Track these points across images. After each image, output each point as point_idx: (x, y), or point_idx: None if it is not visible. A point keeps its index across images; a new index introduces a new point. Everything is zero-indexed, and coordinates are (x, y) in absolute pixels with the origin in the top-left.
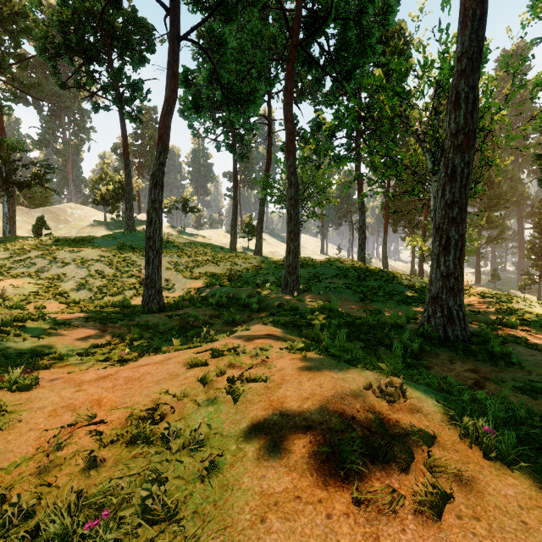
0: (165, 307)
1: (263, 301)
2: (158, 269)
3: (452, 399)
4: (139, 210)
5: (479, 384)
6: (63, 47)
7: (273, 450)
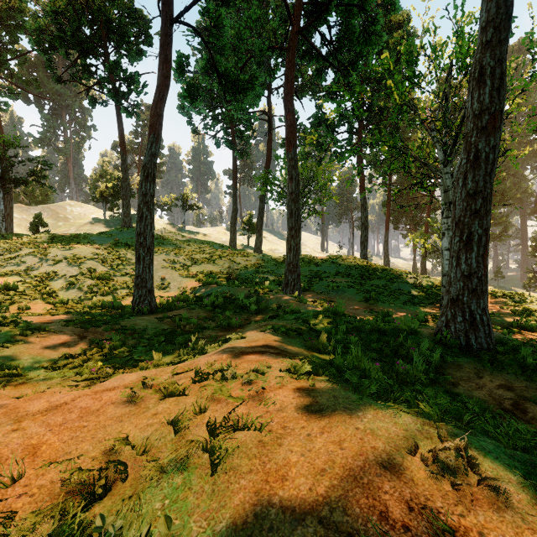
0: (157, 308)
1: (262, 302)
2: (150, 268)
3: None
4: None
5: (519, 406)
6: (58, 39)
7: None
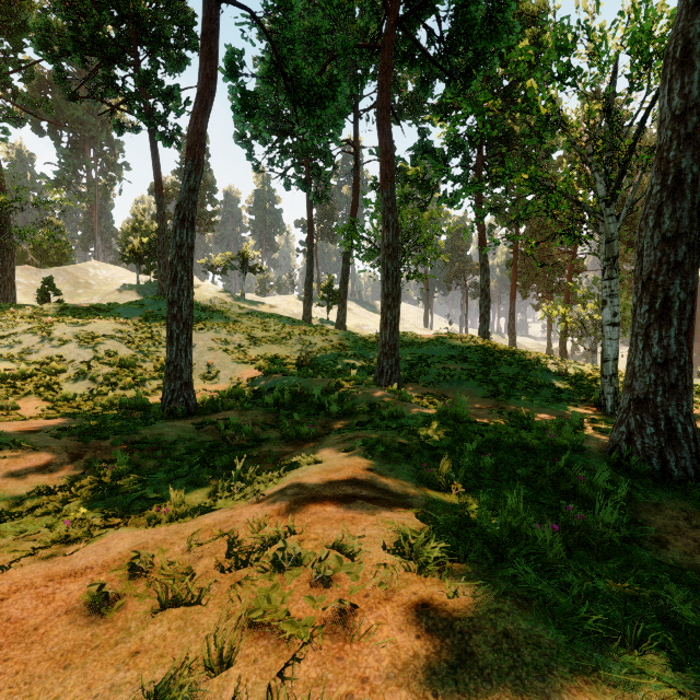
0: (197, 409)
1: (347, 400)
2: (187, 350)
3: None
4: None
5: None
6: (72, 41)
7: None
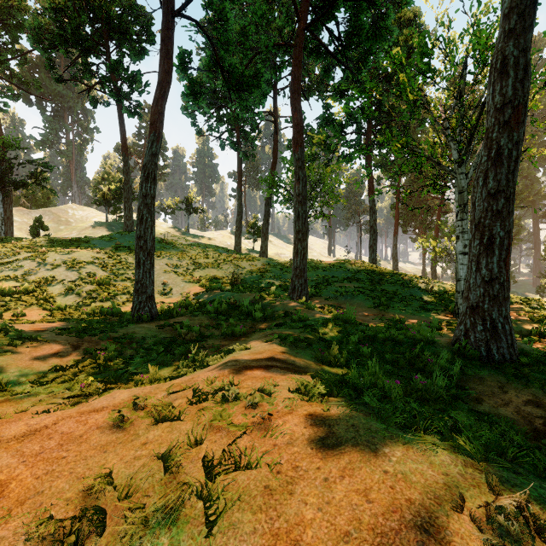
0: (158, 315)
1: (268, 308)
2: (150, 272)
3: None
4: None
5: None
6: (58, 37)
7: None
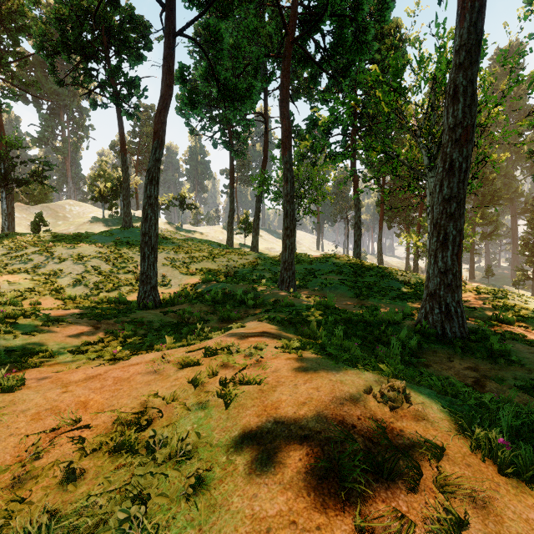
0: (161, 303)
1: (259, 297)
2: (154, 265)
3: (458, 403)
4: (137, 207)
5: (480, 382)
6: (61, 44)
7: (267, 464)
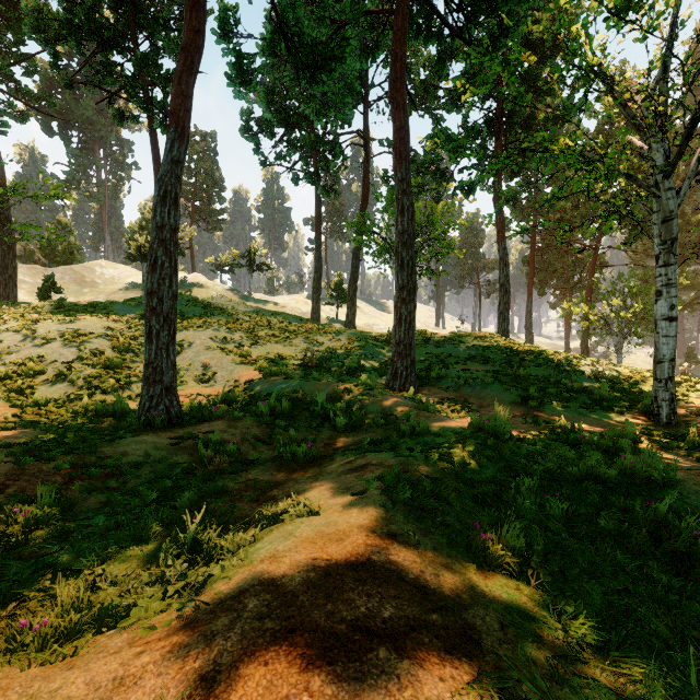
0: (181, 417)
1: (356, 409)
2: (168, 349)
3: None
4: (192, 269)
5: None
6: (67, 25)
7: None
